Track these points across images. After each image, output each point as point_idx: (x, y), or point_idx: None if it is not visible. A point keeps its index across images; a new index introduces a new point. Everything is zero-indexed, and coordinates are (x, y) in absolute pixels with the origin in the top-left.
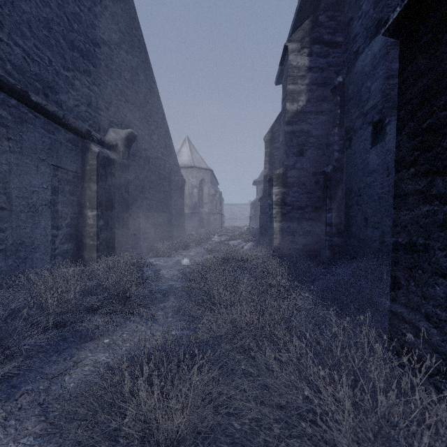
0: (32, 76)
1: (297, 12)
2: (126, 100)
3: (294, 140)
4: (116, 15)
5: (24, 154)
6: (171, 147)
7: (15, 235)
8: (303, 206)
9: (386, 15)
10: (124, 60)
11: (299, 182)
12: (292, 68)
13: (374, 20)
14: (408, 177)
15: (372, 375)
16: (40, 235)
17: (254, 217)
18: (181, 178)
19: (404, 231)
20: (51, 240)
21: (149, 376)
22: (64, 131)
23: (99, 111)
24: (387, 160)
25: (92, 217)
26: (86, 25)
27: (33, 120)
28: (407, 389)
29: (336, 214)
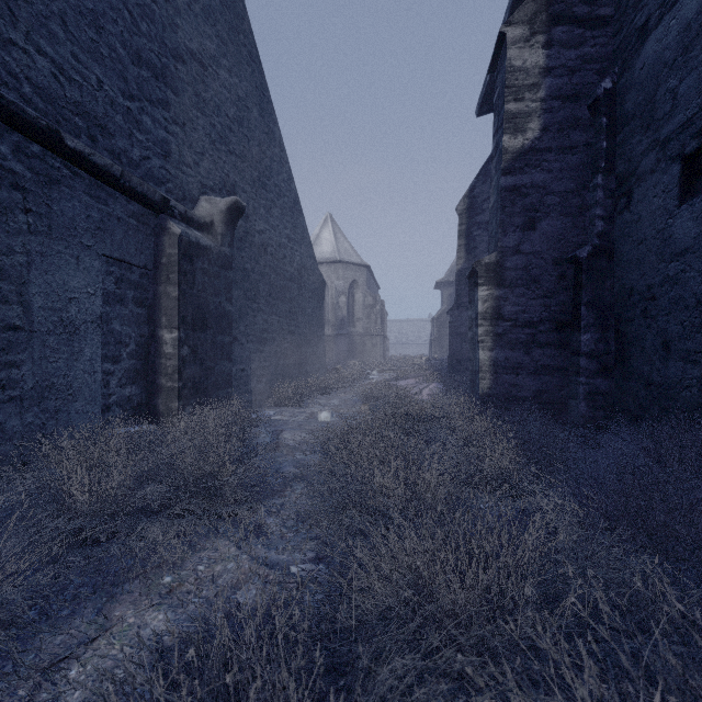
0: (68, 106)
1: None
2: (229, 151)
3: (517, 201)
4: (212, 10)
5: (54, 236)
6: (303, 228)
7: (38, 373)
8: (535, 321)
9: None
10: (226, 85)
11: (527, 278)
12: (515, 71)
13: None
14: None
15: None
16: (83, 373)
17: (437, 341)
18: (320, 278)
19: None
20: (102, 380)
21: None
22: (125, 200)
23: (184, 167)
24: None
25: (171, 342)
26: (163, 26)
27: (70, 180)
28: None
29: (600, 334)
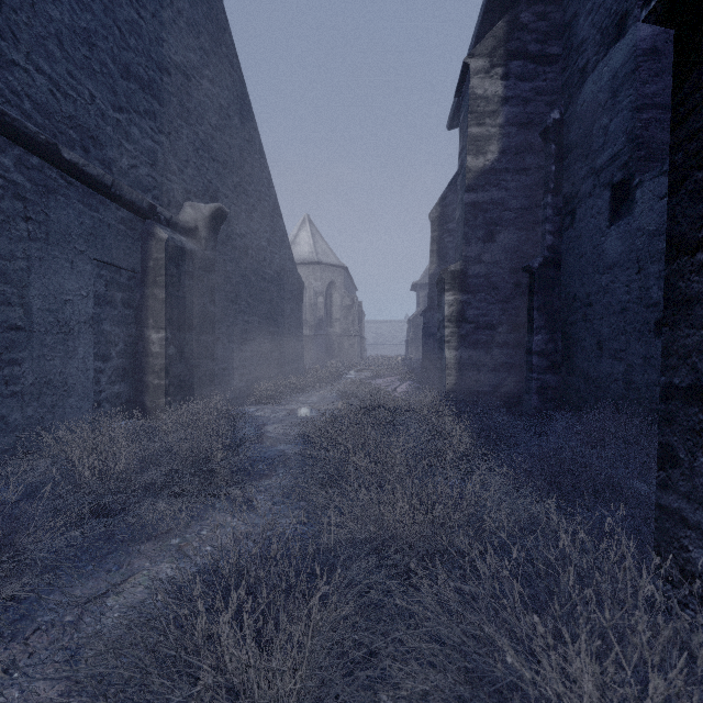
0: (64, 120)
1: (483, 10)
2: (212, 158)
3: (479, 215)
4: (195, 23)
5: (51, 242)
6: (282, 232)
7: (37, 370)
8: (494, 323)
9: (635, 5)
10: (208, 94)
11: (487, 285)
12: (477, 99)
13: (613, 15)
14: (693, 268)
15: (638, 630)
16: (77, 370)
17: (413, 342)
18: (298, 280)
19: (684, 365)
20: (94, 378)
21: (240, 606)
22: (114, 207)
23: (169, 175)
24: (638, 246)
25: (158, 342)
26: (149, 40)
27: (65, 189)
28: (699, 653)
29: (550, 336)
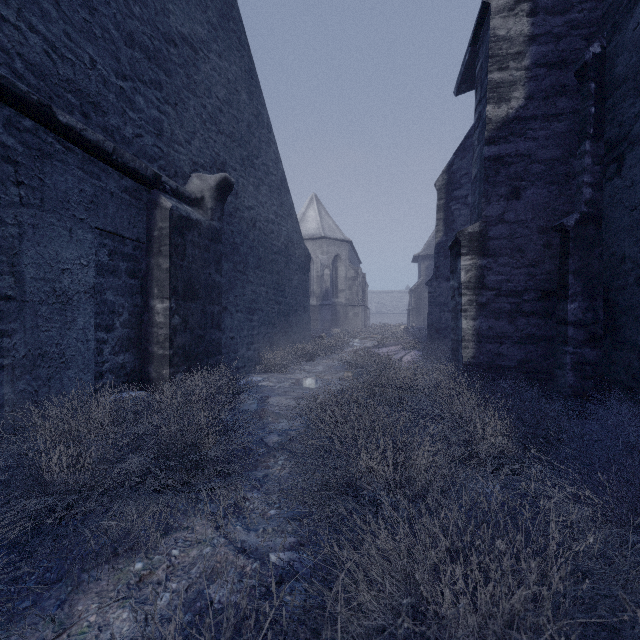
0: (61, 83)
1: None
2: (219, 131)
3: (501, 170)
4: None
5: (46, 209)
6: (289, 205)
7: (30, 342)
8: (519, 290)
9: None
10: (216, 68)
11: (511, 247)
12: (498, 41)
13: None
14: None
15: None
16: (76, 341)
17: (415, 311)
18: (305, 252)
19: None
20: (96, 348)
21: None
22: (118, 175)
23: (175, 146)
24: None
25: (162, 312)
26: (155, 10)
27: (63, 155)
28: None
29: (588, 303)
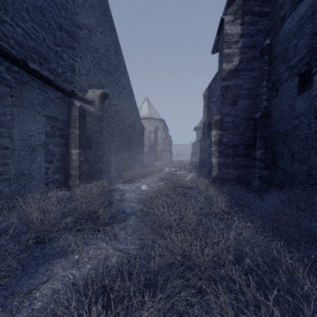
0: (30, 49)
1: None
2: (101, 69)
3: (229, 92)
4: (93, 6)
5: (23, 107)
6: (134, 103)
7: (16, 168)
8: (236, 145)
9: None
10: (100, 39)
11: (233, 126)
12: (228, 35)
13: None
14: None
15: None
16: (36, 168)
17: (194, 154)
18: (142, 125)
19: None
20: (45, 171)
21: (103, 308)
22: (55, 91)
23: (81, 76)
24: (315, 104)
25: (75, 154)
26: (71, 13)
27: (31, 82)
28: None
29: (265, 151)
